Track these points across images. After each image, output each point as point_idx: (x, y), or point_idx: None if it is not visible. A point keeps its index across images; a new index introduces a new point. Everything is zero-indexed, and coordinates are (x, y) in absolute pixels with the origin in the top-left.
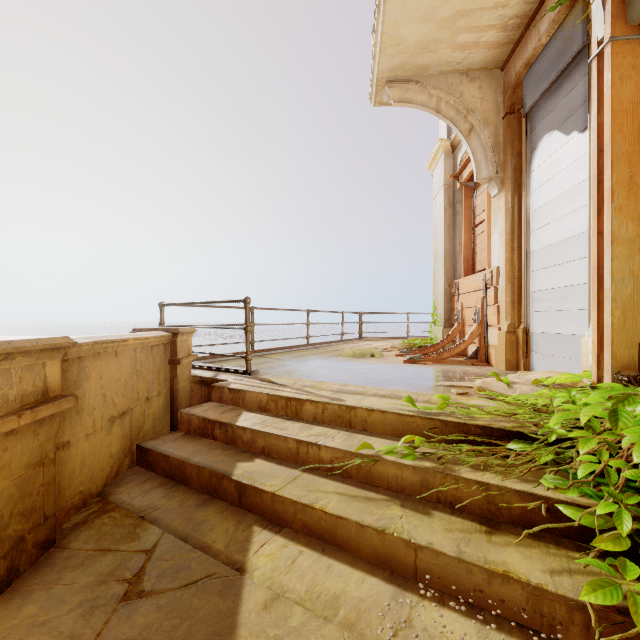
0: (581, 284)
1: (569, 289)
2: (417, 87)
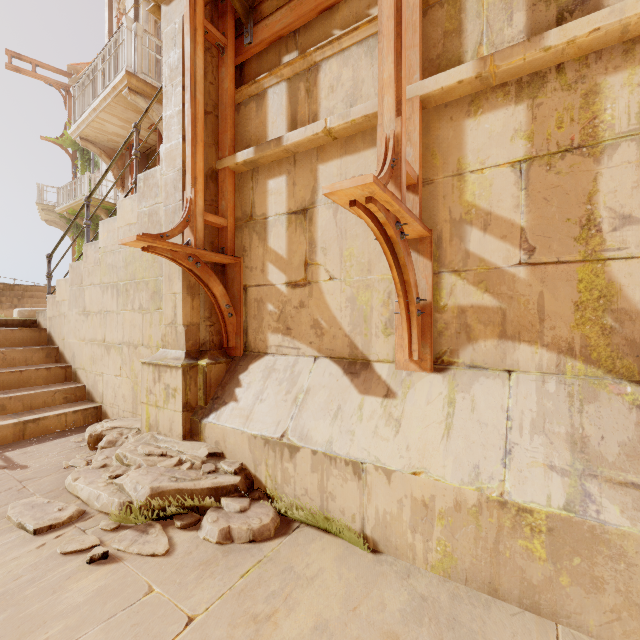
0: None
1: None
2: (54, 223)
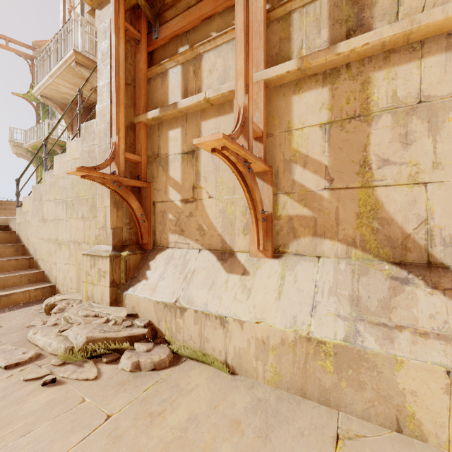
0: None
1: None
2: (22, 156)
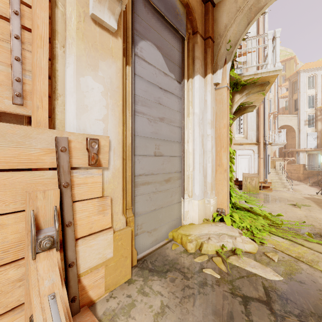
0: (177, 172)
1: (170, 175)
2: None
